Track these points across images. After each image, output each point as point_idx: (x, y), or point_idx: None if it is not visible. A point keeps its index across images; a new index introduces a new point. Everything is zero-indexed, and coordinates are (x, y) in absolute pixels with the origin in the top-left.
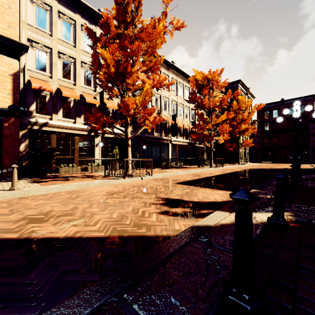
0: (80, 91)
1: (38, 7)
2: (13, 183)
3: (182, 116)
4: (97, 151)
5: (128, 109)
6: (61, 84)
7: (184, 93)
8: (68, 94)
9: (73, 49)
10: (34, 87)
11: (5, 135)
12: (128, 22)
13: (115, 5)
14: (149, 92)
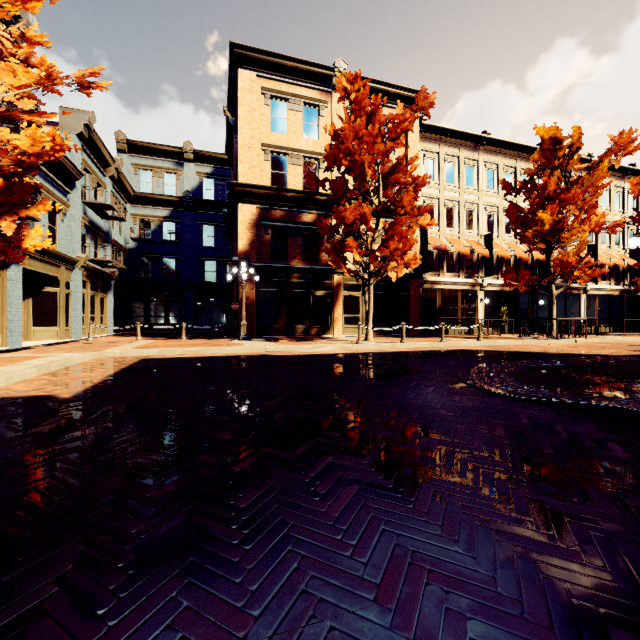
0: (463, 238)
1: (427, 159)
2: (479, 335)
3: (608, 244)
4: (479, 310)
5: (566, 266)
6: (446, 235)
7: (611, 201)
8: (459, 246)
9: (456, 192)
10: (433, 246)
11: (411, 296)
12: (557, 167)
13: (539, 151)
14: (585, 241)
